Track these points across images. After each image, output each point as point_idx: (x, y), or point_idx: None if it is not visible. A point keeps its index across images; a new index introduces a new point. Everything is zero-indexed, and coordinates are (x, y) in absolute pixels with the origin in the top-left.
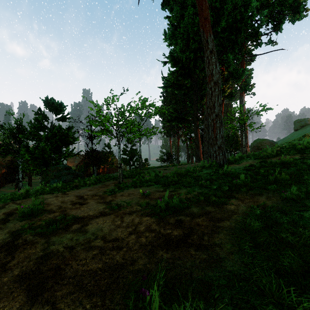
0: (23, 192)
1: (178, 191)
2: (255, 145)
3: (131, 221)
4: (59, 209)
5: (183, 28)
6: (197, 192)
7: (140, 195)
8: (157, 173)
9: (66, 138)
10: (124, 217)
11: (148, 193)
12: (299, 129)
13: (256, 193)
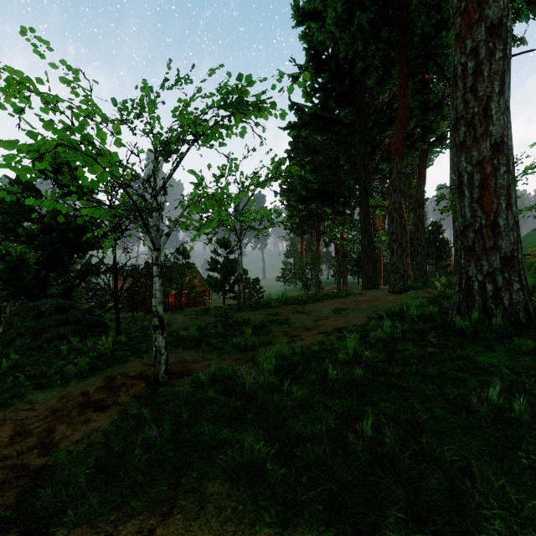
0: None
1: None
2: None
3: None
4: None
5: None
6: None
7: None
8: (284, 352)
9: (80, 237)
10: None
11: None
12: None
13: None
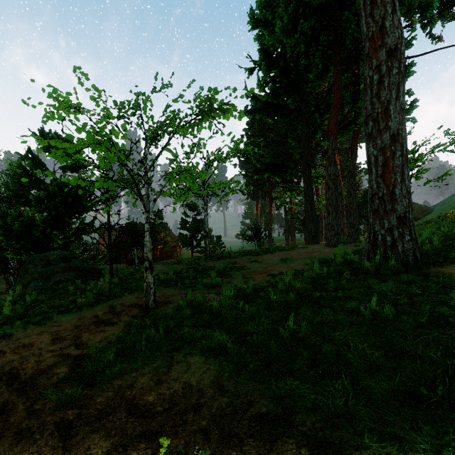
0: None
1: None
2: None
3: None
4: None
5: None
6: None
7: None
8: (240, 286)
9: (77, 202)
10: None
11: None
12: None
13: None
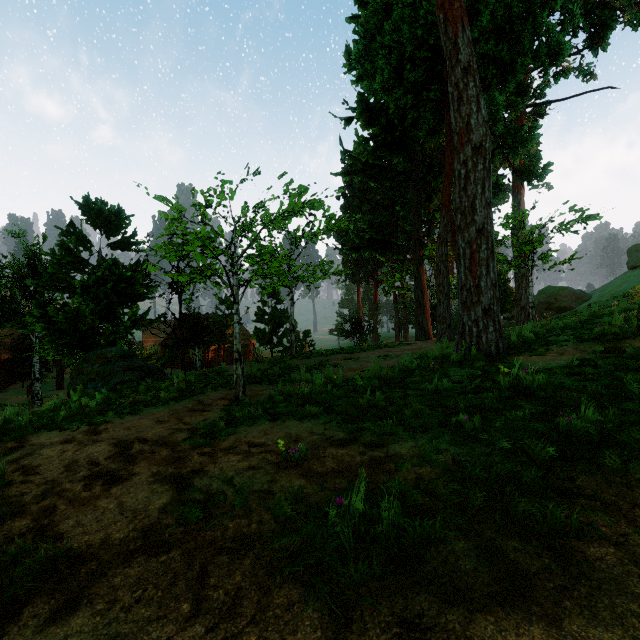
0: None
1: (391, 447)
2: (541, 301)
3: (229, 604)
4: (40, 503)
5: (390, 35)
6: (452, 456)
7: (280, 456)
8: (330, 376)
9: (130, 288)
10: (211, 575)
11: (303, 454)
12: None
13: None
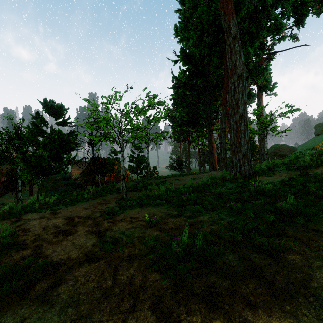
0: (4, 209)
1: (199, 217)
2: (272, 151)
3: (129, 280)
4: (34, 243)
5: (196, 19)
6: (227, 221)
7: (146, 222)
8: (168, 187)
9: (67, 144)
10: (119, 270)
11: (157, 221)
12: (321, 134)
13: (321, 227)
